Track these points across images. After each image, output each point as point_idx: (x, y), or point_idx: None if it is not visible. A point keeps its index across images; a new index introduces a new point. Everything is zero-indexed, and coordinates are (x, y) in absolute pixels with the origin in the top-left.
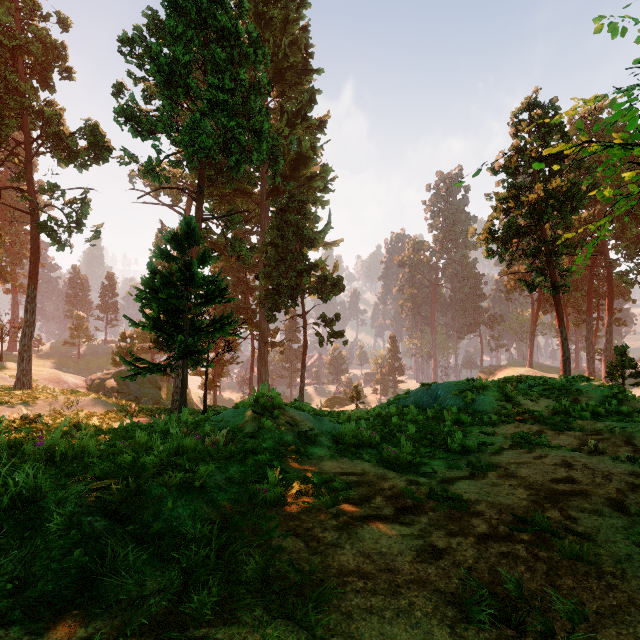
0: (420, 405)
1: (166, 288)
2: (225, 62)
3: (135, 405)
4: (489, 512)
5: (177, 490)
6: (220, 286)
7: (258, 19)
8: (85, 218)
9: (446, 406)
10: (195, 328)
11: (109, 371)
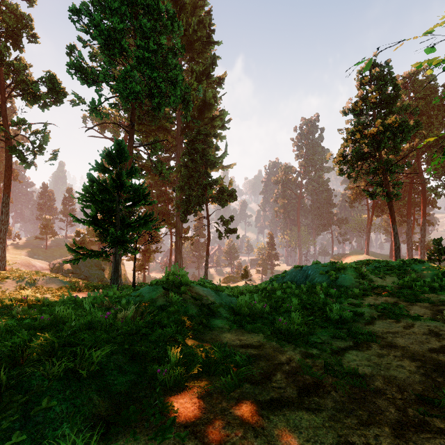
0: (294, 282)
1: (102, 193)
2: (150, 30)
3: (84, 282)
4: (389, 390)
5: (63, 379)
6: (144, 192)
7: (175, 5)
8: (46, 144)
9: (315, 282)
10: (125, 224)
11: (66, 258)
